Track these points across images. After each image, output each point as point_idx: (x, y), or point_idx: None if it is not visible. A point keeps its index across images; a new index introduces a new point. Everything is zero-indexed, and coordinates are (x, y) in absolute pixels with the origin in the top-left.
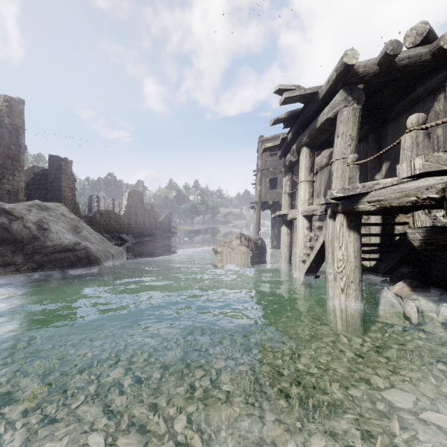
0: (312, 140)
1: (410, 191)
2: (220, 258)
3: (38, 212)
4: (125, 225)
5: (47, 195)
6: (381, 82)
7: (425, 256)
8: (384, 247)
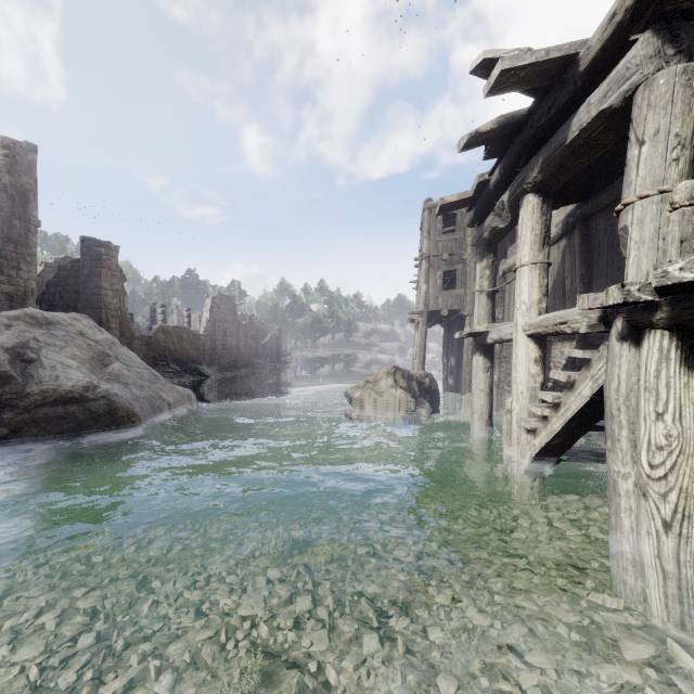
0: (551, 174)
1: None
2: (358, 409)
3: (24, 329)
4: (206, 350)
5: (79, 303)
6: None
7: None
8: None
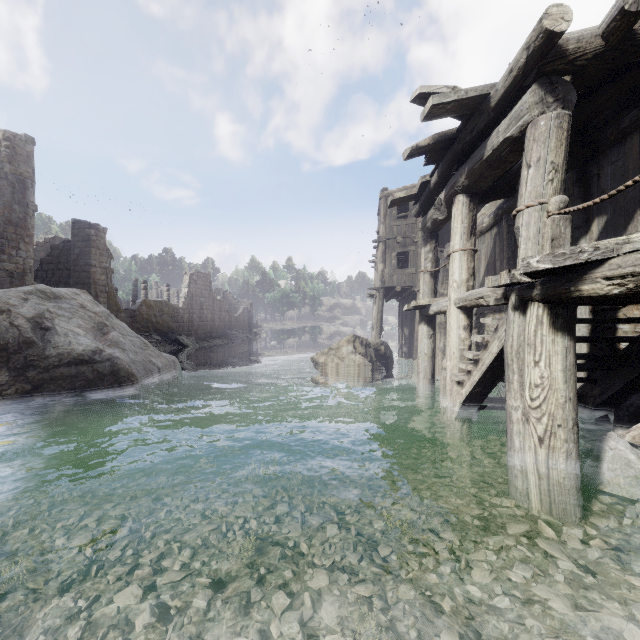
0: (475, 180)
1: None
2: (322, 372)
3: (38, 303)
4: (185, 322)
5: (70, 279)
6: (598, 78)
7: None
8: (596, 360)
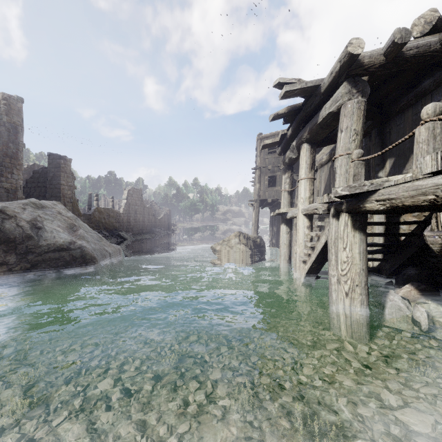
0: (313, 135)
1: (427, 188)
2: (218, 256)
3: (32, 211)
4: (124, 223)
5: (46, 193)
6: (386, 75)
7: (434, 257)
8: (388, 247)
